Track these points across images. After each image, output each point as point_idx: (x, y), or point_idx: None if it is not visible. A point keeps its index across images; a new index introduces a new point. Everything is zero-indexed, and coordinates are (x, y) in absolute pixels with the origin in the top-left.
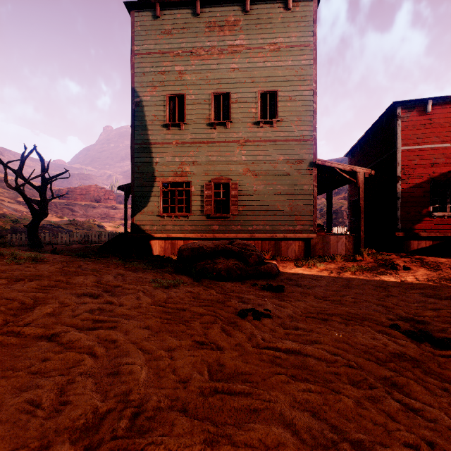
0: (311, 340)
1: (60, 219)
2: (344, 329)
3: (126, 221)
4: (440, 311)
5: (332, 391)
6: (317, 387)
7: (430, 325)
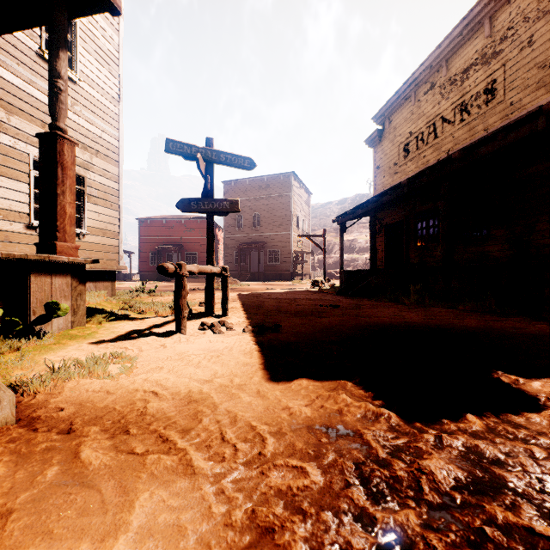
0: None
1: None
2: None
3: None
4: None
5: None
6: None
7: None
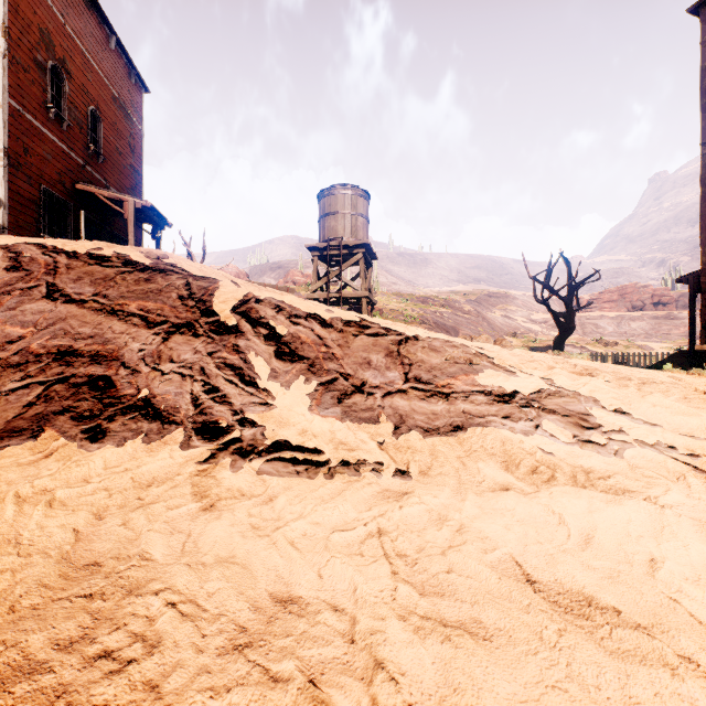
0: None
1: (580, 339)
2: None
3: (692, 330)
4: None
5: None
6: None
7: None
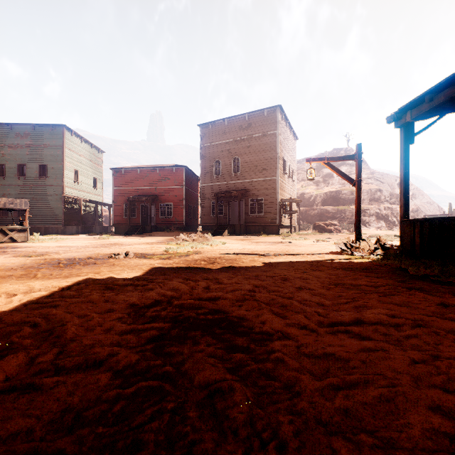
0: None
1: None
2: None
3: None
4: None
5: None
6: None
7: None
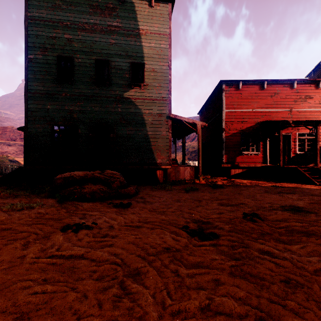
0: (107, 245)
1: None
2: (147, 233)
3: None
4: (222, 214)
5: (68, 289)
6: (55, 287)
7: (209, 224)
